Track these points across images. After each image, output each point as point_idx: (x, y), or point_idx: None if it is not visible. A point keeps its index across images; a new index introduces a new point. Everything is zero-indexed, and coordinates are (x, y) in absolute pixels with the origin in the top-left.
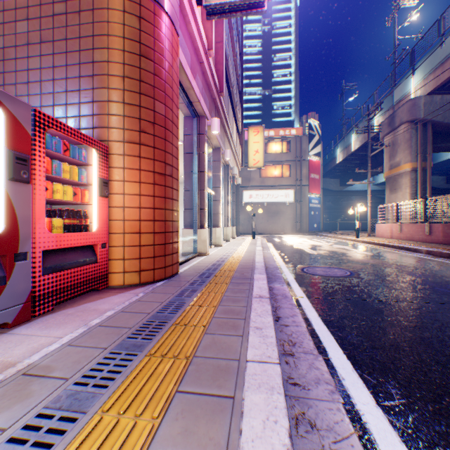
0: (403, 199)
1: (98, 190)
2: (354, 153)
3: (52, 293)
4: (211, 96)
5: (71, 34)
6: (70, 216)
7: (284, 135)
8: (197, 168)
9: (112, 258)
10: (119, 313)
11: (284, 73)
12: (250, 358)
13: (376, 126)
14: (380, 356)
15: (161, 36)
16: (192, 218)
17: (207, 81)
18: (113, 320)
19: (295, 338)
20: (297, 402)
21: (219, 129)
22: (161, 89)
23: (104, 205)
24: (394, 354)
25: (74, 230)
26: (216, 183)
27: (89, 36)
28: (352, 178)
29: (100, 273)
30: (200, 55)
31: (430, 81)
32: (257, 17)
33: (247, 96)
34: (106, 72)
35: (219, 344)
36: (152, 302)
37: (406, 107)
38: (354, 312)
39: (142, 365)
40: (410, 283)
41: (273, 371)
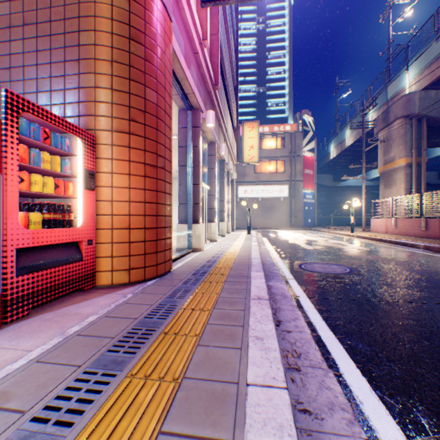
0: (397, 194)
1: (83, 183)
2: (348, 149)
3: (27, 296)
4: (206, 89)
5: (55, 15)
6: (51, 210)
7: (278, 131)
8: (191, 162)
9: (100, 255)
10: (102, 318)
11: (278, 71)
12: (251, 381)
13: (370, 122)
14: (399, 371)
15: (152, 20)
16: (186, 213)
17: (202, 73)
18: (94, 328)
19: (300, 347)
20: (310, 439)
21: (214, 122)
22: (152, 76)
23: (90, 199)
24: (415, 369)
25: (56, 226)
26: (211, 178)
27: (75, 17)
28: (346, 173)
29: (85, 272)
30: (195, 45)
31: (425, 77)
32: (252, 16)
33: (242, 93)
34: (93, 55)
35: (213, 360)
36: (140, 305)
37: (401, 102)
38: (361, 315)
39: (119, 392)
40: (415, 280)
41: (280, 400)
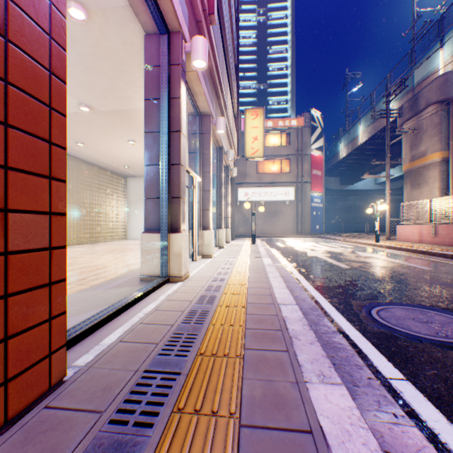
0: (430, 195)
1: None
2: (361, 147)
3: None
4: (193, 13)
5: None
6: None
7: (283, 126)
8: (166, 124)
9: None
10: None
11: (280, 66)
12: None
13: (396, 110)
14: None
15: None
16: (157, 214)
17: None
18: None
19: None
20: None
21: (205, 57)
22: None
23: None
24: None
25: None
26: (204, 166)
27: None
28: (355, 176)
29: None
30: None
31: None
32: (252, 7)
33: (241, 90)
34: None
35: None
36: None
37: (436, 84)
38: None
39: None
40: None
41: None
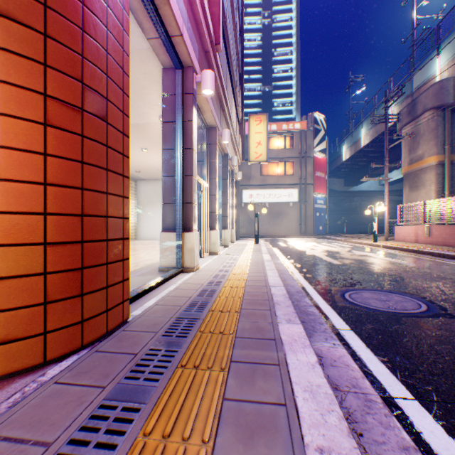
0: (427, 197)
1: None
2: (363, 149)
3: None
4: (202, 46)
5: None
6: None
7: (287, 129)
8: (180, 143)
9: None
10: None
11: (285, 68)
12: None
13: (394, 115)
14: None
15: None
16: (173, 216)
17: (196, 15)
18: None
19: None
20: None
21: (212, 87)
22: None
23: None
24: None
25: None
26: (210, 173)
27: None
28: (358, 177)
29: None
30: None
31: None
32: (257, 10)
33: (247, 92)
34: None
35: None
36: None
37: (432, 91)
38: None
39: None
40: None
41: None
